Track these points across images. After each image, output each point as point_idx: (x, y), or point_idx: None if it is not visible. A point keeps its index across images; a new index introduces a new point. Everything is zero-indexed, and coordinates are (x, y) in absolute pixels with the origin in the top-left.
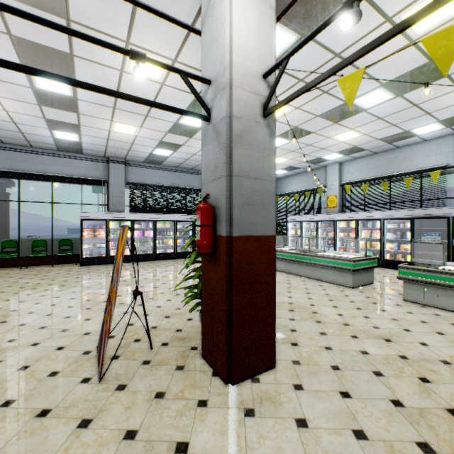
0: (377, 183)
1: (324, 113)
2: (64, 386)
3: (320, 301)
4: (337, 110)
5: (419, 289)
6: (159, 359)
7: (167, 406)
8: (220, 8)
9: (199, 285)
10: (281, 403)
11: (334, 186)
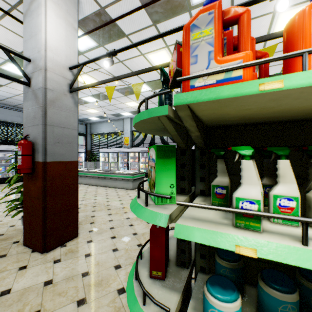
0: None
1: (118, 89)
2: None
3: (113, 198)
4: (125, 89)
5: None
6: None
7: None
8: (38, 18)
9: (21, 197)
10: (78, 251)
11: (128, 131)
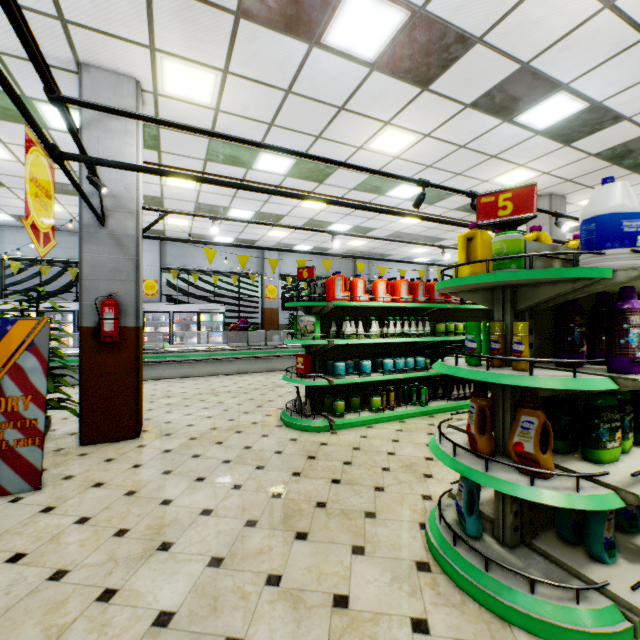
0: (63, 267)
1: None
2: (5, 511)
3: None
4: (67, 186)
5: (153, 368)
6: (49, 464)
7: (127, 456)
8: (127, 147)
9: (49, 385)
10: (174, 427)
11: None
